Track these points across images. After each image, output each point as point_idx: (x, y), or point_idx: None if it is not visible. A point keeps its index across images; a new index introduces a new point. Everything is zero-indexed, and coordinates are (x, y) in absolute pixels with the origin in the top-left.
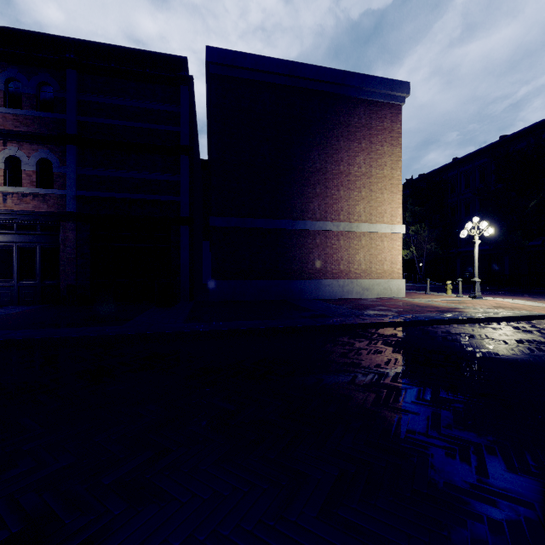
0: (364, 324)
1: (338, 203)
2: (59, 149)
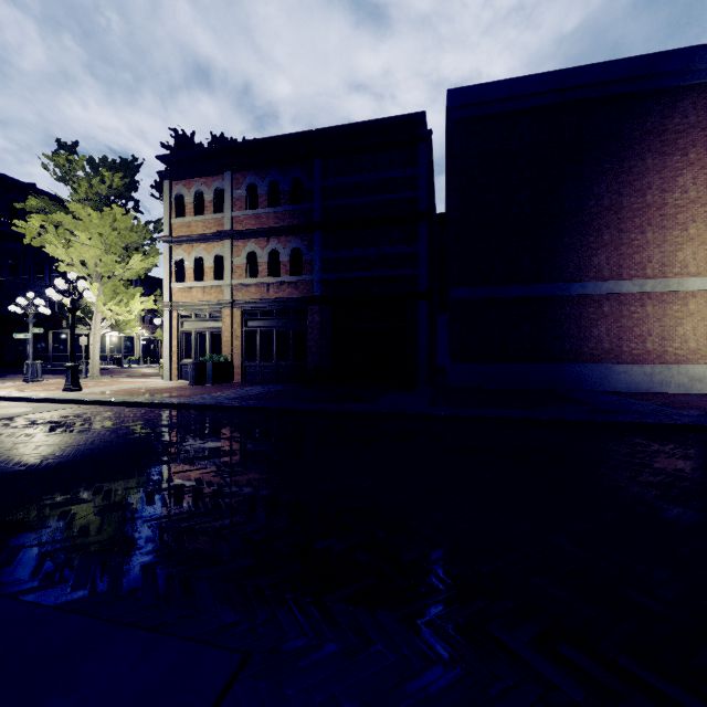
0: (676, 425)
1: (642, 251)
2: (307, 237)
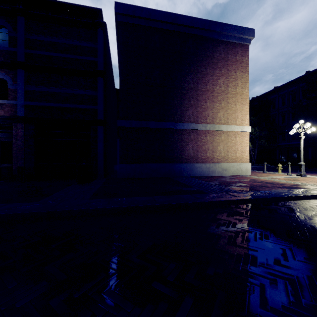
0: (236, 200)
1: (205, 111)
2: (12, 72)
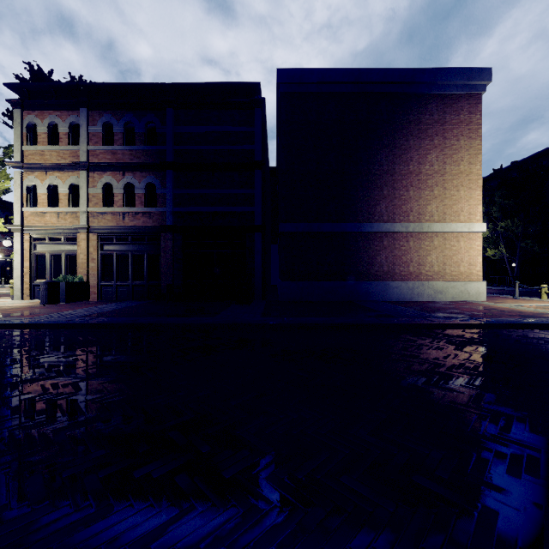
0: (430, 324)
1: (407, 203)
2: (160, 174)
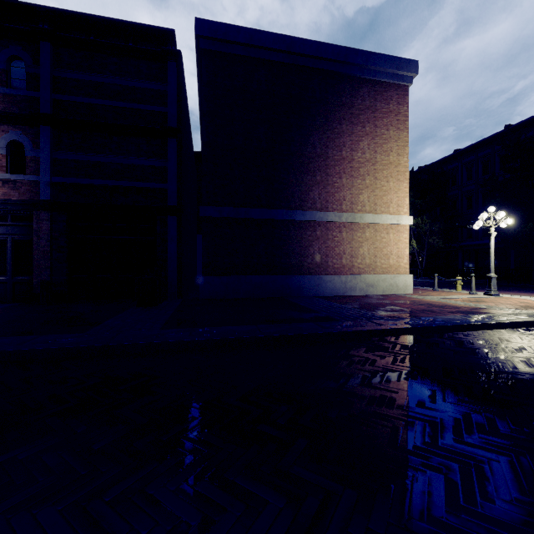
0: (381, 330)
1: (340, 191)
2: (32, 130)
